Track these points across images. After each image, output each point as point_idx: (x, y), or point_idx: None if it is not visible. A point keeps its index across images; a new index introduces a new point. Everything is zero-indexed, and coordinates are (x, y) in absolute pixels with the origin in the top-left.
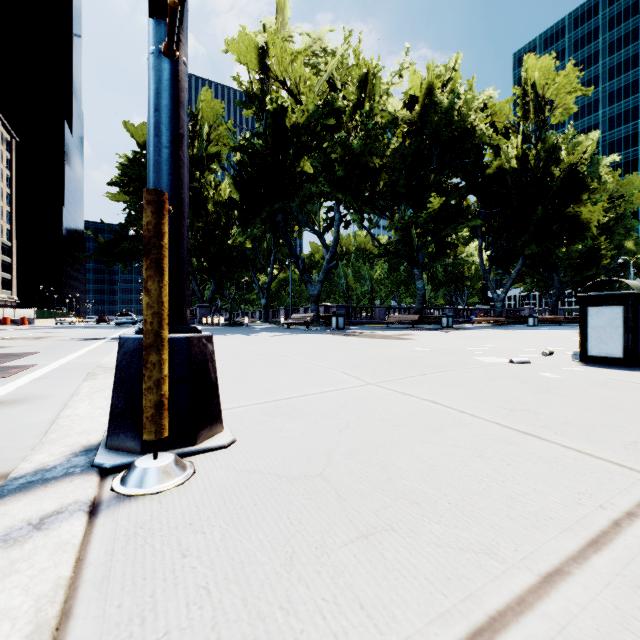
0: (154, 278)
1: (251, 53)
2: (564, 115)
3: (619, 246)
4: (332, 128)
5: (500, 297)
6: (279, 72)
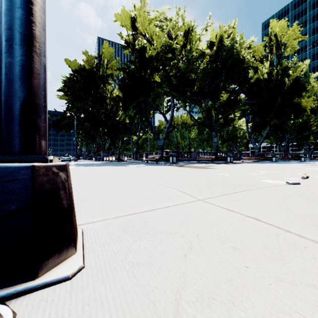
0: None
1: (128, 20)
2: (292, 51)
3: None
4: (170, 59)
5: (257, 146)
6: (142, 30)
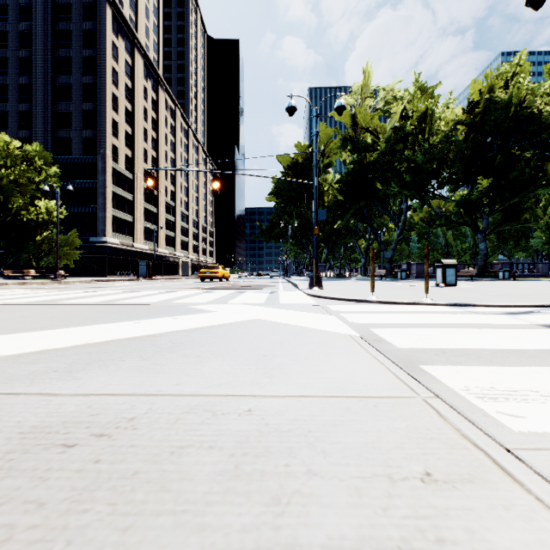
0: (315, 268)
1: (347, 118)
2: None
3: None
4: (403, 145)
5: None
6: (364, 124)
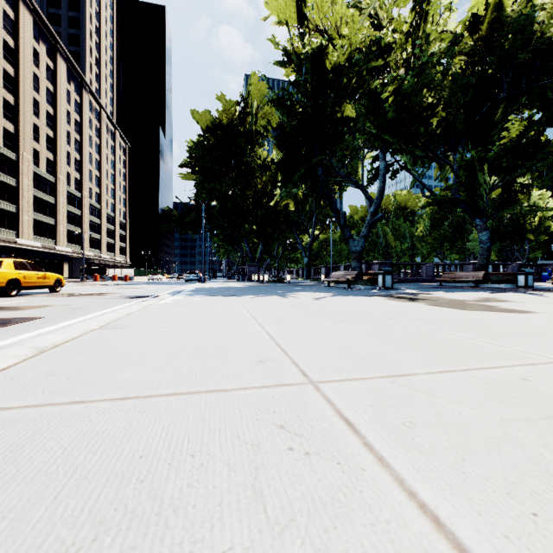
0: None
1: (290, 7)
2: None
3: None
4: (376, 72)
5: None
6: (318, 19)
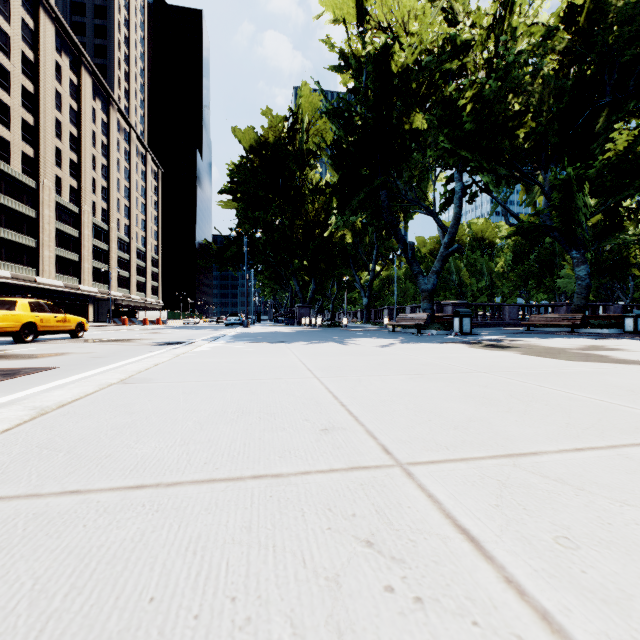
0: None
1: (348, 2)
2: None
3: None
4: (450, 76)
5: None
6: (382, 15)
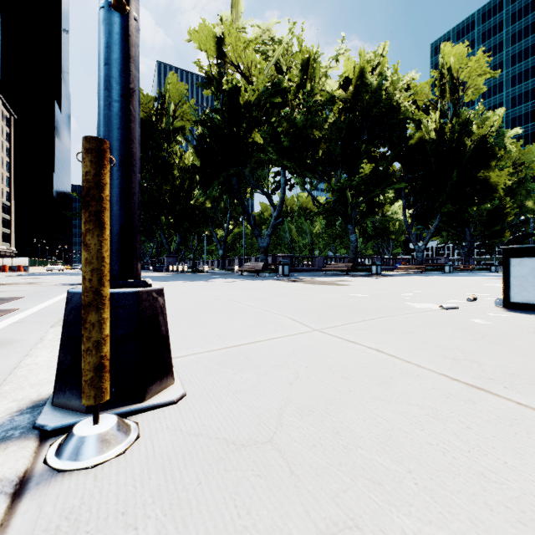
0: (93, 232)
1: (210, 41)
2: (475, 94)
3: (521, 205)
4: (279, 105)
5: (421, 248)
6: (234, 57)
